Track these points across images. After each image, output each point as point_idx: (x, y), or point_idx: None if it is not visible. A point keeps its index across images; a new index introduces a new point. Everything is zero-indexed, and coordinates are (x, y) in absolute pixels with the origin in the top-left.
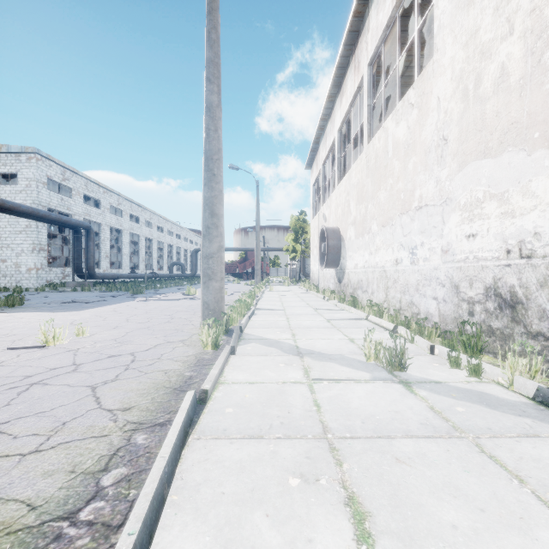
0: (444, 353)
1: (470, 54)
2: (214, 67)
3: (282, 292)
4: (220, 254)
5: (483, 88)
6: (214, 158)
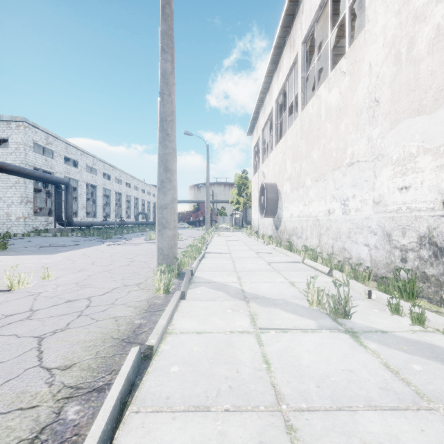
0: (382, 299)
1: (403, 20)
2: (168, 38)
3: (228, 237)
4: (173, 205)
5: (416, 50)
6: (167, 119)
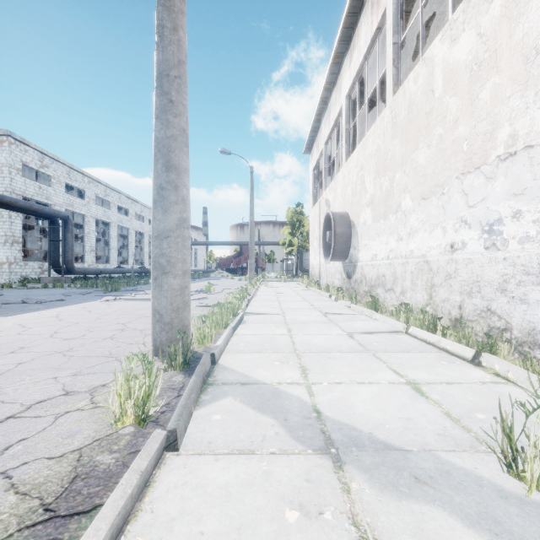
0: None
1: None
2: None
3: (279, 288)
4: (181, 232)
5: None
6: (170, 74)
